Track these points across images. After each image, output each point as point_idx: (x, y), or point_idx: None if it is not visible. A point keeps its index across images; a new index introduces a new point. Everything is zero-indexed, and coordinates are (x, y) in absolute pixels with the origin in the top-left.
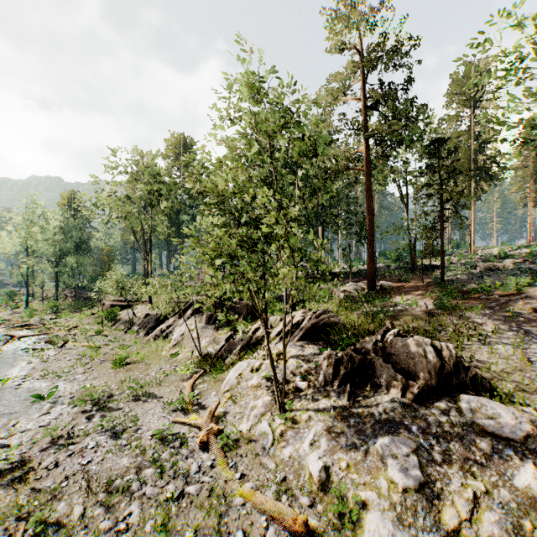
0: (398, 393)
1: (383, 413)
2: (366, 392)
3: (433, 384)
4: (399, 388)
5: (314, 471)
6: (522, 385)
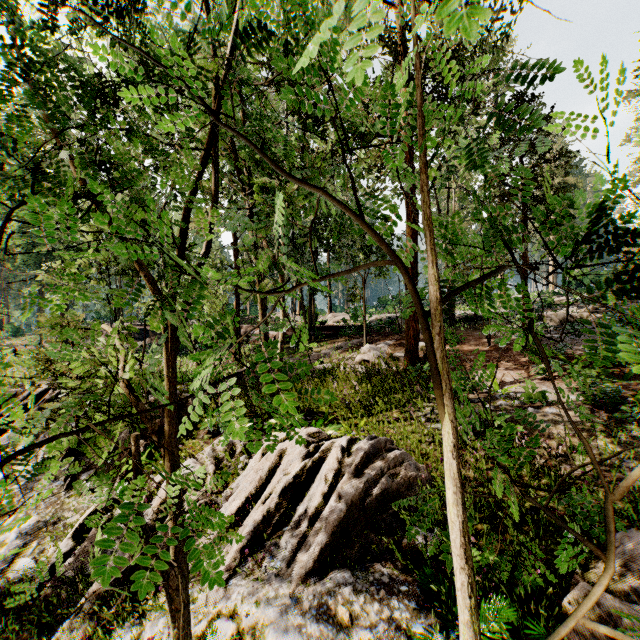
0: None
1: None
2: None
3: None
4: None
5: None
6: None
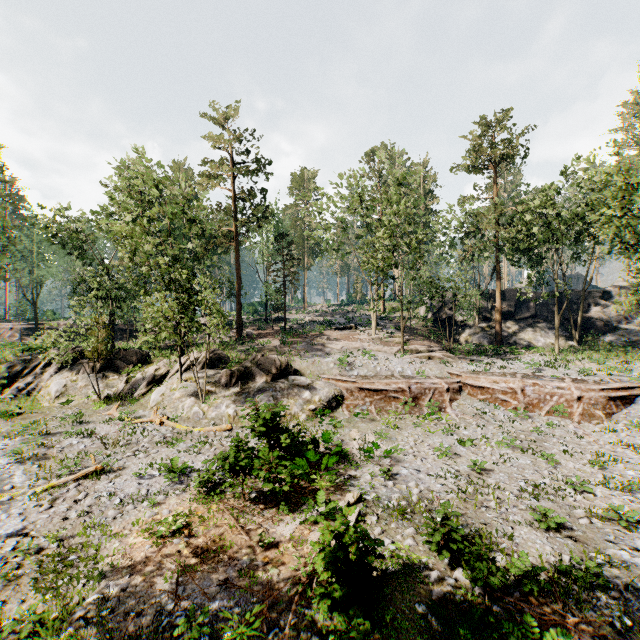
0: (264, 379)
1: (258, 388)
2: (248, 384)
3: (278, 373)
4: (265, 378)
5: (231, 413)
6: (312, 371)
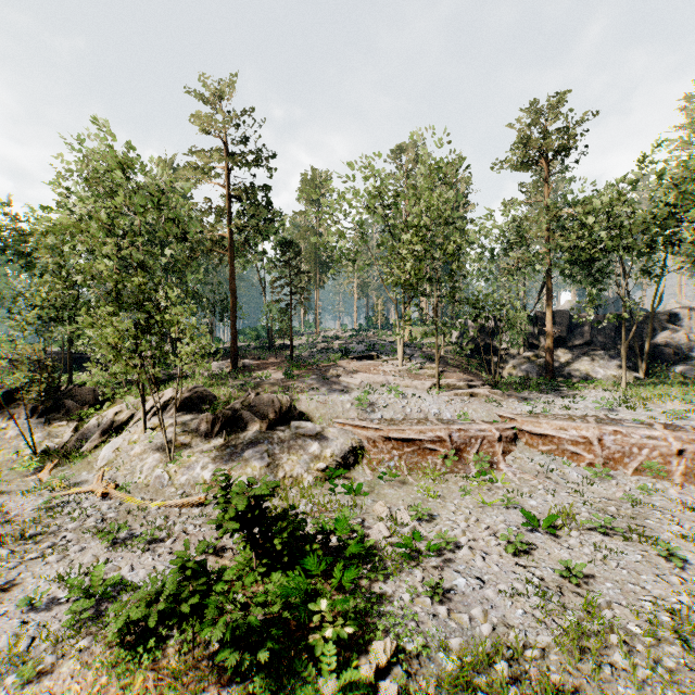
0: (258, 427)
1: (249, 440)
2: (237, 434)
3: (277, 418)
4: (258, 425)
5: (207, 477)
6: (323, 414)
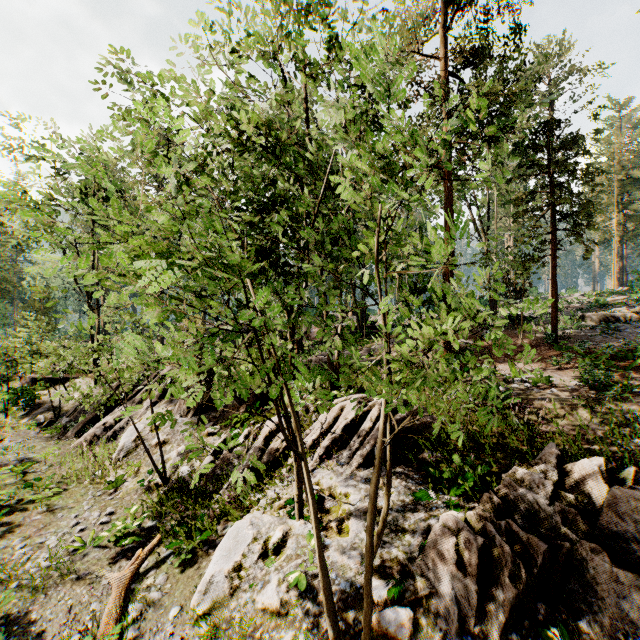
0: None
1: None
2: None
3: None
4: None
5: None
6: None
